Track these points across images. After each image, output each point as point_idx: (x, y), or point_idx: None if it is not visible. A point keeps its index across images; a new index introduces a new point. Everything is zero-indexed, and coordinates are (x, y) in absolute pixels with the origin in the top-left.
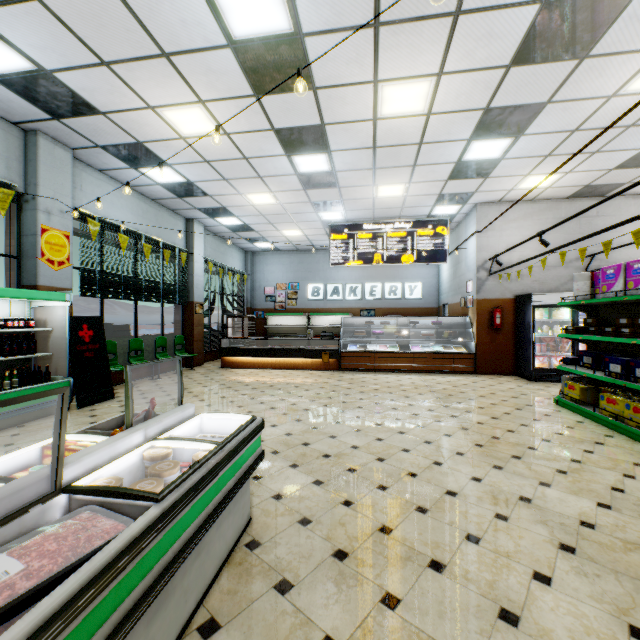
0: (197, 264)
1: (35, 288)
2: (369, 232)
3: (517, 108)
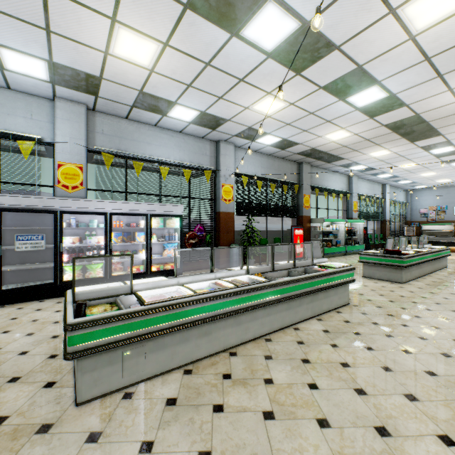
0: (386, 203)
1: (351, 219)
2: None
3: None
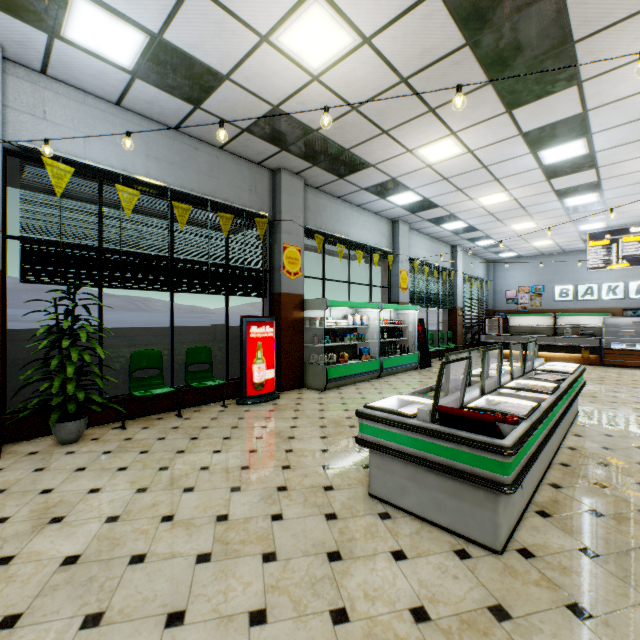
0: (458, 278)
1: (397, 303)
2: (637, 235)
3: None
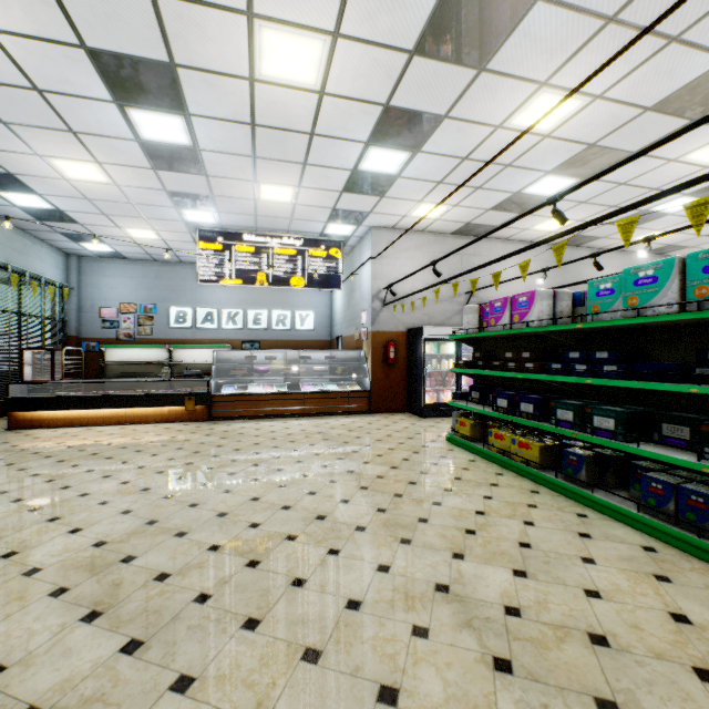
0: None
1: None
2: (251, 245)
3: (417, 115)
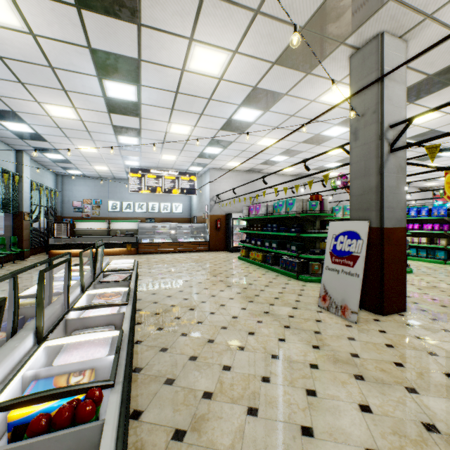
0: (25, 184)
1: None
2: (154, 174)
3: (223, 141)
